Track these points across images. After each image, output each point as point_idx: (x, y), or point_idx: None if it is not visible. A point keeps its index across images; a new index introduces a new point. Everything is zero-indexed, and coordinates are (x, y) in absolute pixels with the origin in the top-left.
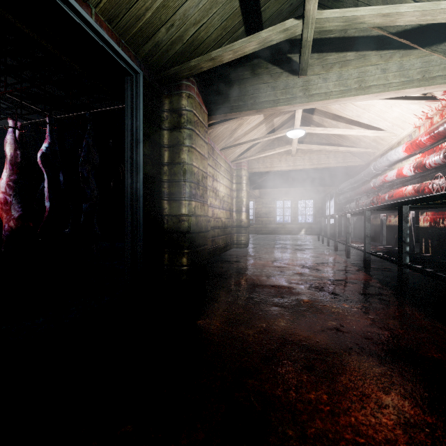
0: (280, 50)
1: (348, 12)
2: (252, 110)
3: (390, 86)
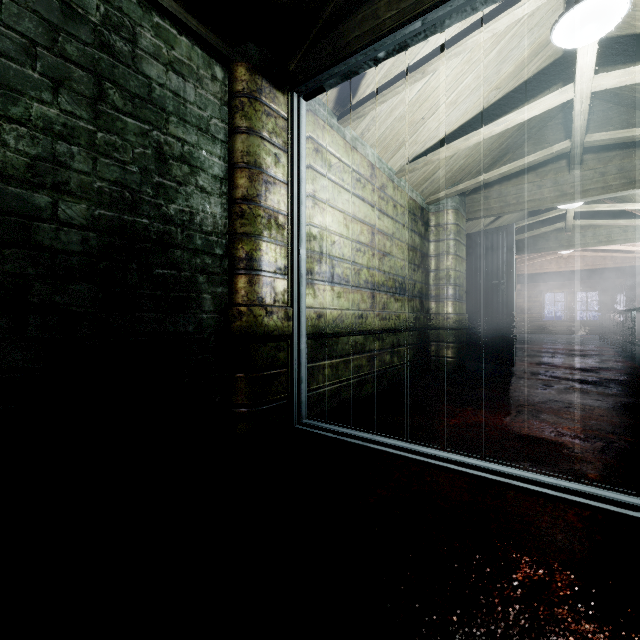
0: (552, 218)
1: (590, 222)
2: (532, 253)
3: (629, 240)
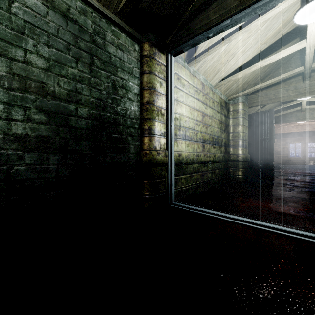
0: (294, 105)
1: None
2: (283, 123)
3: None
